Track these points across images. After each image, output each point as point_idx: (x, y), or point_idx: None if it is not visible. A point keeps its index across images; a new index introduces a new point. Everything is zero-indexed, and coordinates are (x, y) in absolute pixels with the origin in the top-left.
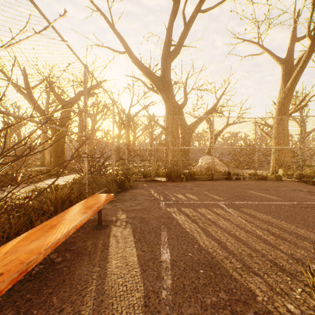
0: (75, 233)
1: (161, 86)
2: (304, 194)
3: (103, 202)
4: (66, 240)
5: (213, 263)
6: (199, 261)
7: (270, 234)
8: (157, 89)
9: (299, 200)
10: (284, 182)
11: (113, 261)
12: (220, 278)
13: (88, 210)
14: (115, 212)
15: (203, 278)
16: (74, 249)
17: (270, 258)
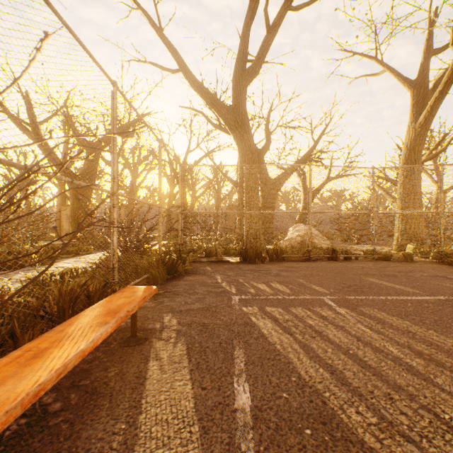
0: (92, 352)
1: (232, 121)
2: (452, 283)
3: (138, 302)
4: (74, 367)
5: (327, 414)
6: (301, 410)
7: (415, 354)
8: (227, 126)
9: (447, 293)
10: (418, 264)
11: (151, 410)
12: (344, 447)
13: (110, 319)
14: (161, 314)
15: (312, 448)
16: (85, 384)
17: (425, 404)
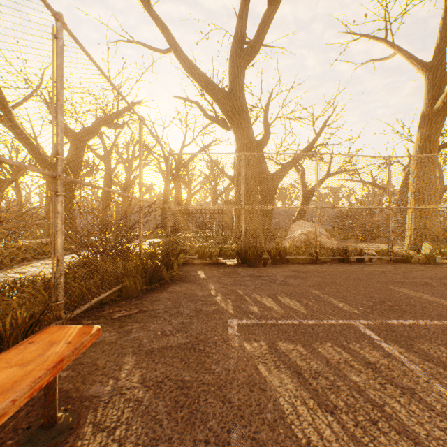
0: None
1: (229, 107)
2: None
3: (31, 383)
4: None
5: None
6: None
7: None
8: (223, 112)
9: None
10: (444, 267)
11: None
12: None
13: None
14: (120, 358)
15: None
16: None
17: None
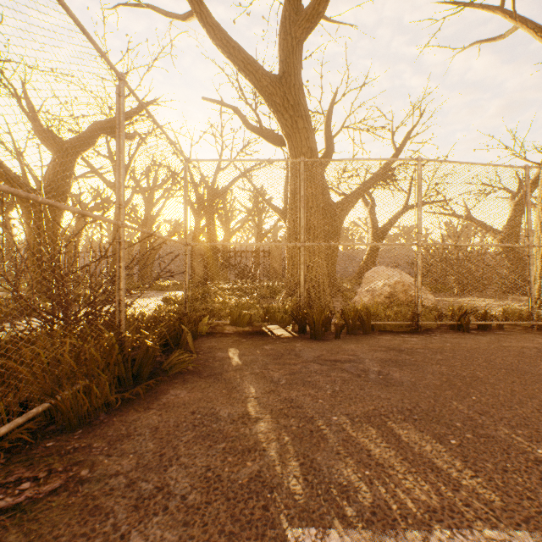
0: None
1: (280, 98)
2: None
3: None
4: None
5: None
6: None
7: None
8: (270, 107)
9: None
10: None
11: None
12: None
13: None
14: None
15: None
16: None
17: None
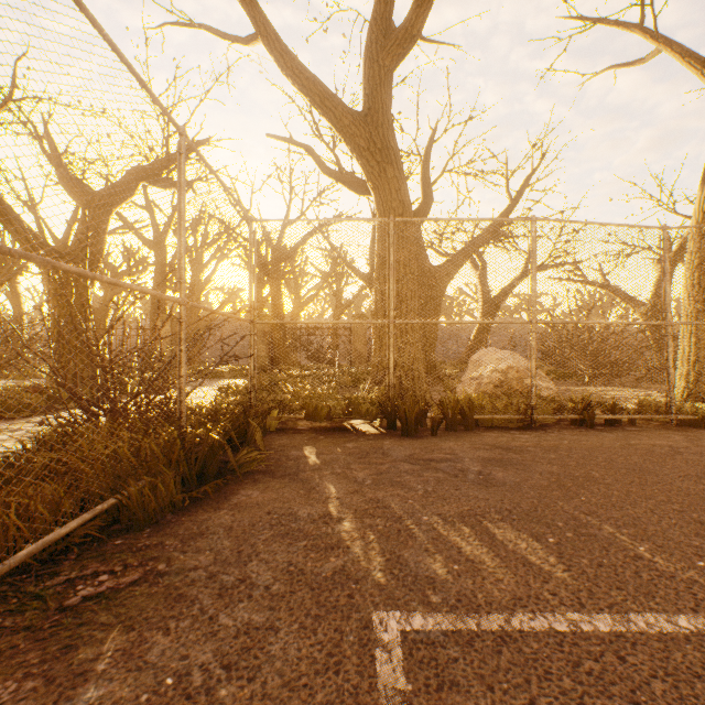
0: None
1: (364, 141)
2: None
3: None
4: None
5: None
6: None
7: None
8: (353, 151)
9: None
10: None
11: None
12: None
13: None
14: None
15: None
16: None
17: None
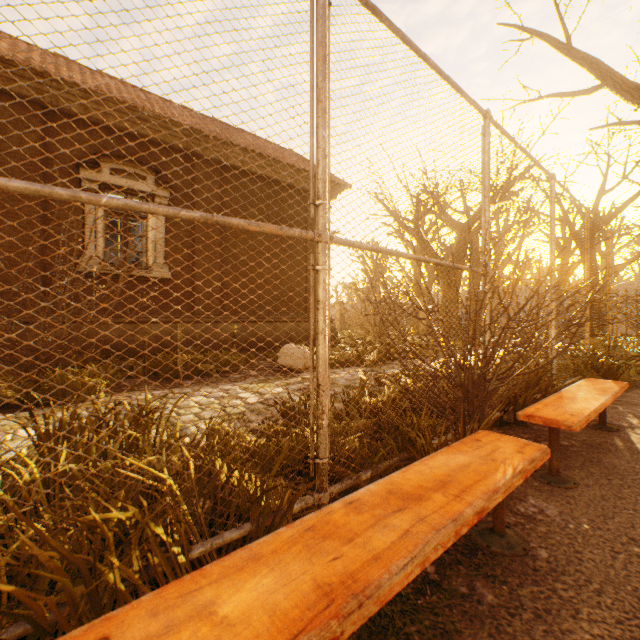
0: None
1: None
2: None
3: (618, 389)
4: None
5: None
6: None
7: None
8: None
9: None
10: None
11: None
12: None
13: (603, 393)
14: (621, 417)
15: None
16: (577, 440)
17: None
